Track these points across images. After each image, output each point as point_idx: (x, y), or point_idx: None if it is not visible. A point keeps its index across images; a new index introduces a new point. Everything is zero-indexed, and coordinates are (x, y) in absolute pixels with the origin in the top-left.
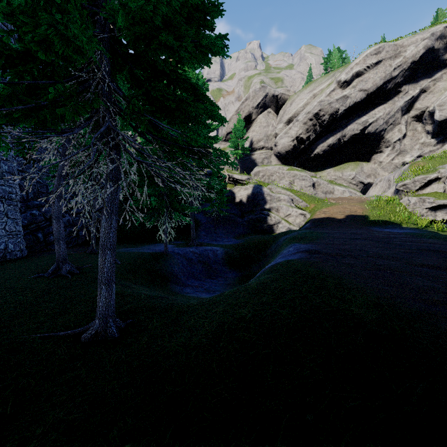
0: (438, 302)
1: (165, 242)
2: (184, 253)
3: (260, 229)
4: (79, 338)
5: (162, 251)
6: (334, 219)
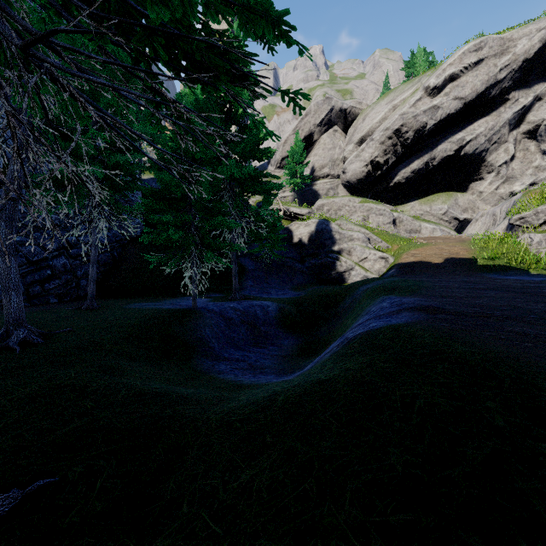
0: None
1: (194, 294)
2: (220, 309)
3: (327, 278)
4: None
5: (189, 306)
6: (429, 264)
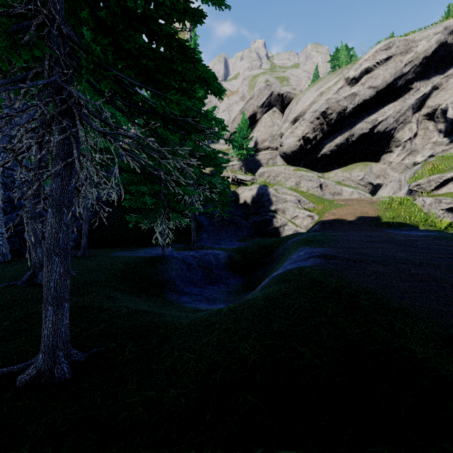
0: None
1: (162, 245)
2: (183, 257)
3: (266, 231)
4: (15, 380)
5: (159, 255)
6: (344, 221)
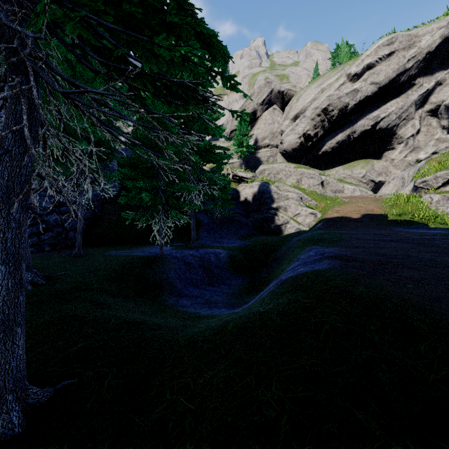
0: None
1: (161, 244)
2: (182, 256)
3: (267, 230)
4: None
5: (157, 254)
6: (349, 219)
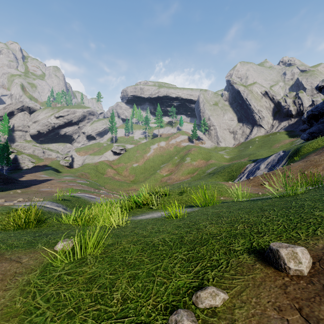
0: (26, 172)
1: None
2: None
3: (18, 168)
4: None
5: None
6: (39, 166)
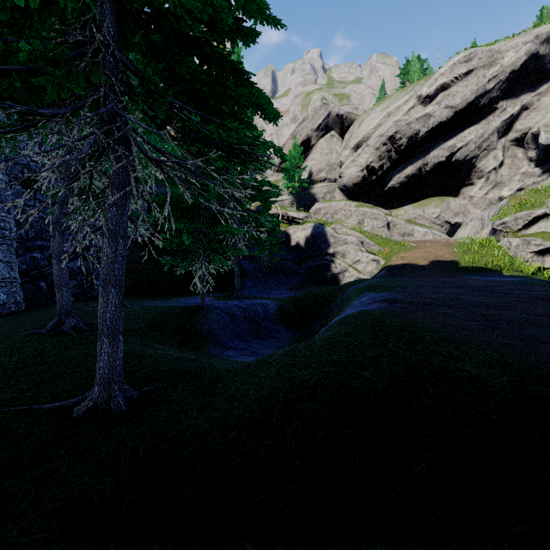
0: None
1: (202, 293)
2: (225, 307)
3: (322, 279)
4: (71, 413)
5: (198, 304)
6: (415, 266)
